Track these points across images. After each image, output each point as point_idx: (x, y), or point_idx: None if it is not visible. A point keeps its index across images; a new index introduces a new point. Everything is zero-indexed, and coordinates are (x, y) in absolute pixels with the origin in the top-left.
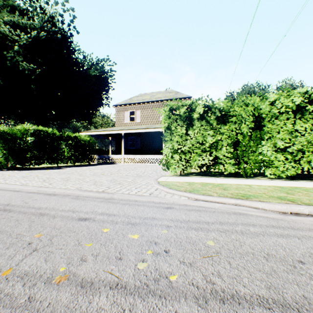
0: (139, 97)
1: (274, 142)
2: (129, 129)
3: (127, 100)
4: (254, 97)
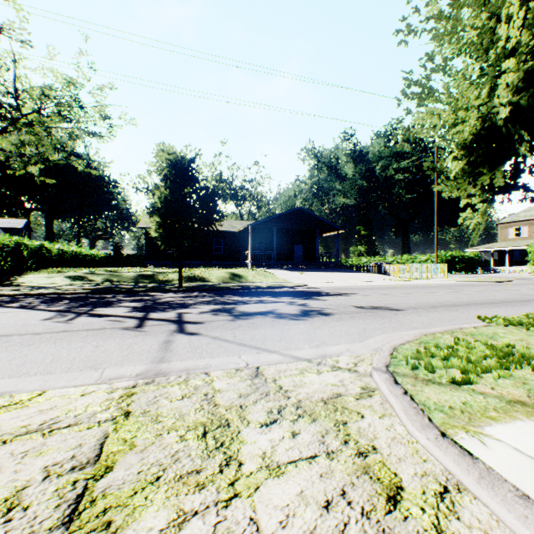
0: (526, 212)
1: None
2: (513, 246)
3: (512, 216)
4: None
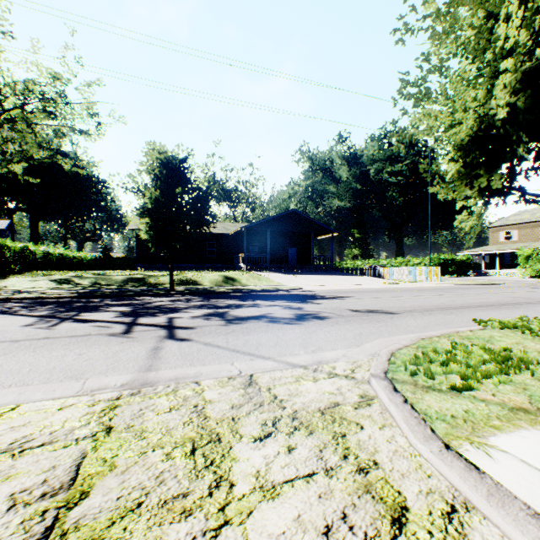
0: (515, 215)
1: None
2: (503, 249)
3: (502, 220)
4: None
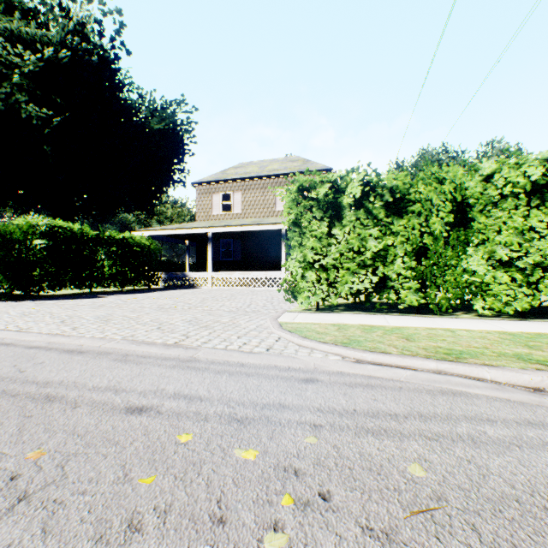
0: (238, 168)
1: (491, 249)
2: (222, 225)
3: (218, 173)
4: (453, 167)
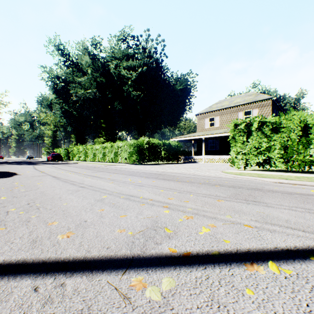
0: (218, 104)
1: None
2: (209, 134)
3: (207, 108)
4: (301, 112)
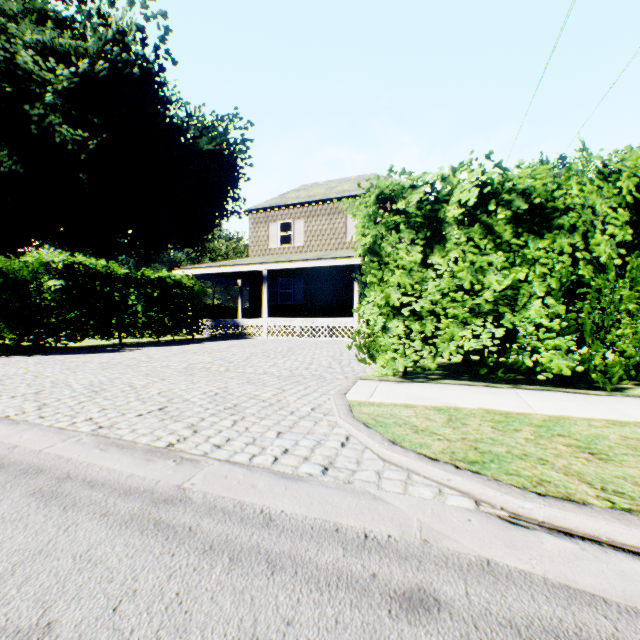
0: (300, 191)
1: None
2: (279, 261)
3: (276, 198)
4: (632, 152)
